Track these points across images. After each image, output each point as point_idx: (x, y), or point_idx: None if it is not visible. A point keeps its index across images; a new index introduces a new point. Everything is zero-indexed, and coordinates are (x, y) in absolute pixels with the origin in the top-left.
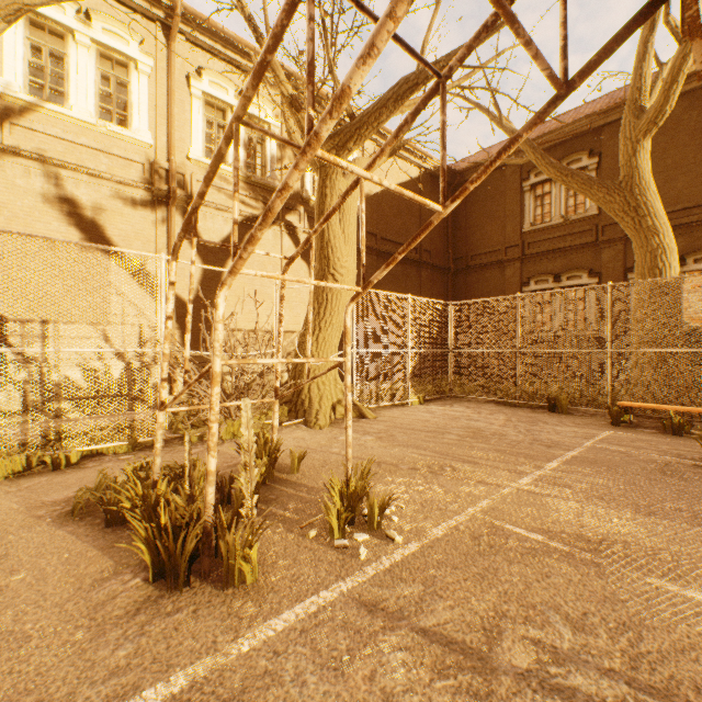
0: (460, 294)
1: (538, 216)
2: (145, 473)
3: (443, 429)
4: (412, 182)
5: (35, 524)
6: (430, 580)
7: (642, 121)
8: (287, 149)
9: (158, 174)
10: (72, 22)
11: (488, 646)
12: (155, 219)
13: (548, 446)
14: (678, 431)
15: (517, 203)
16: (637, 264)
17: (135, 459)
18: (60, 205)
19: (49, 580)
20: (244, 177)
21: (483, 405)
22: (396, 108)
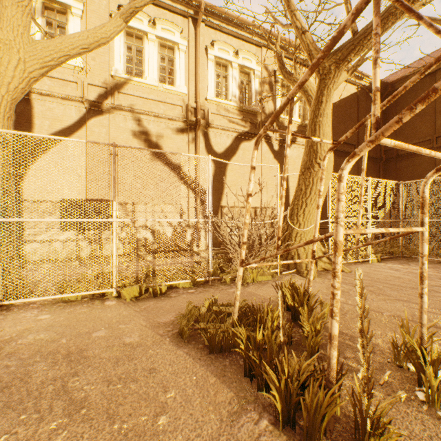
0: (390, 177)
1: None
2: (216, 307)
3: None
4: (351, 96)
5: (161, 342)
6: None
7: None
8: (265, 85)
9: (190, 112)
10: (146, 28)
11: None
12: (188, 140)
13: None
14: None
15: None
16: None
17: (197, 293)
18: (140, 136)
19: (194, 404)
20: (238, 107)
21: (439, 265)
22: (403, 12)
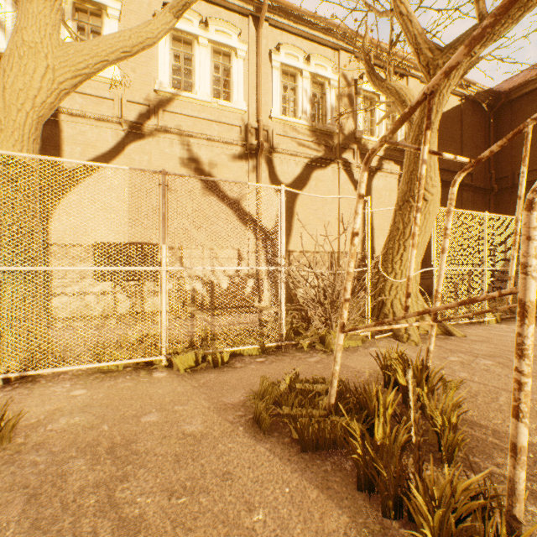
0: (503, 213)
1: None
2: (299, 385)
3: None
4: (453, 110)
5: (232, 432)
6: None
7: None
8: (343, 98)
9: (250, 133)
10: (197, 30)
11: None
12: (247, 168)
13: None
14: None
15: None
16: None
17: (269, 362)
18: (190, 164)
19: (294, 534)
20: (309, 126)
21: None
22: None
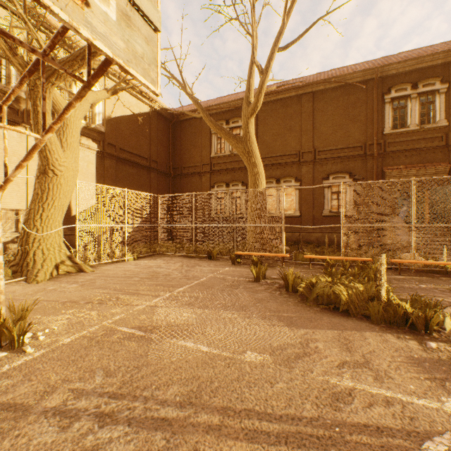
0: (177, 190)
1: (219, 149)
2: None
3: (135, 275)
4: (145, 115)
5: None
6: (32, 372)
7: (250, 108)
8: None
9: None
10: None
11: (38, 401)
12: None
13: (189, 279)
14: (256, 265)
15: (208, 139)
16: (249, 181)
17: None
18: None
19: None
20: None
21: (175, 258)
22: (84, 63)
